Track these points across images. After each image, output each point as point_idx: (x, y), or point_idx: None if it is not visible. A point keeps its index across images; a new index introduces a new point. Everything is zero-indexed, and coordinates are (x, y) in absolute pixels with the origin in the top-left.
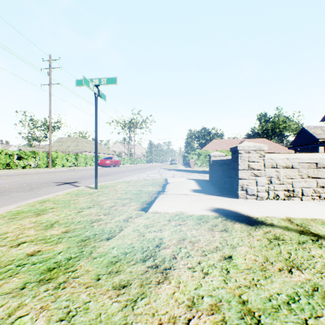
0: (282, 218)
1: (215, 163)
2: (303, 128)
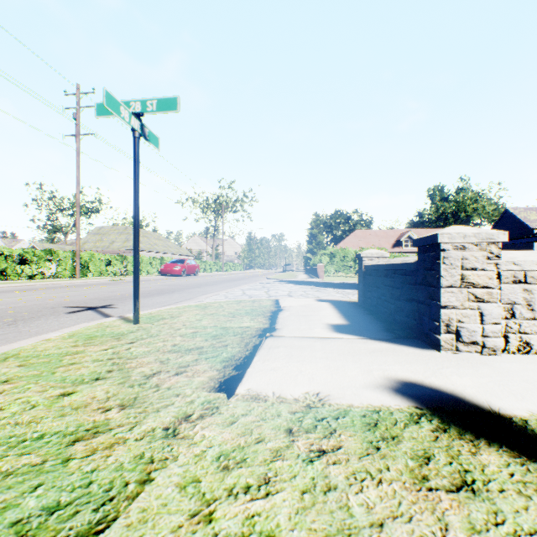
0: None
1: (372, 271)
2: (507, 211)
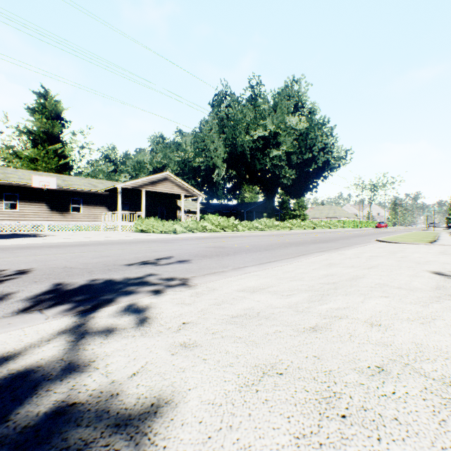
0: None
1: None
2: None
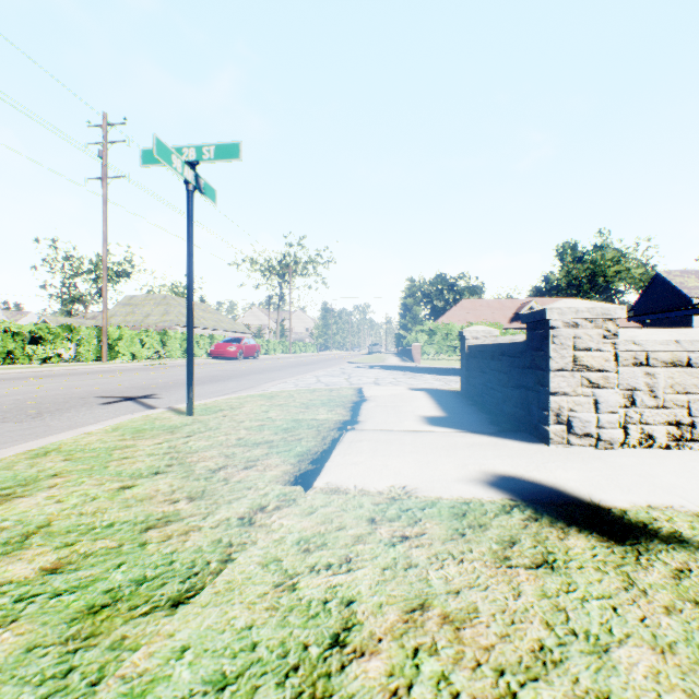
0: (696, 513)
1: (477, 353)
2: (658, 275)
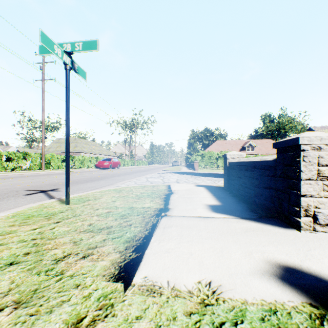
0: None
1: (235, 166)
2: (310, 129)
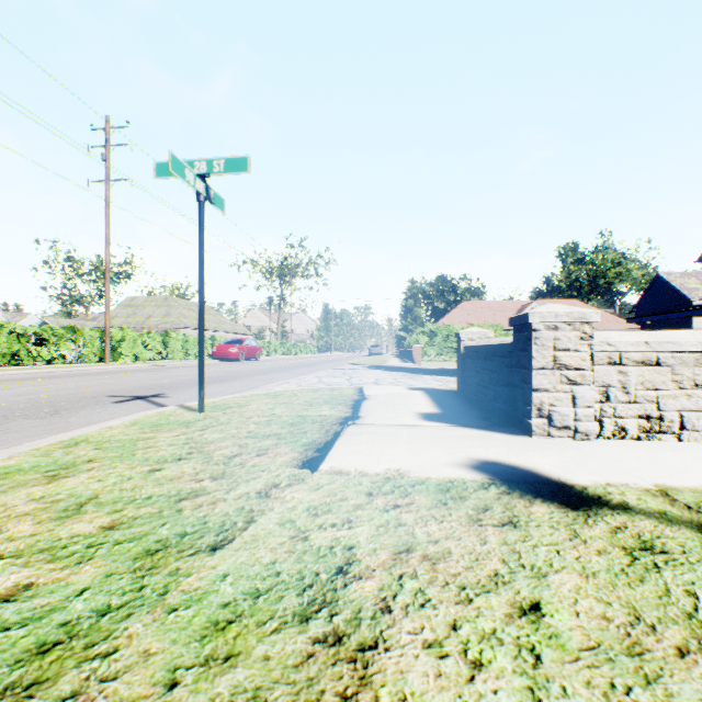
0: (645, 489)
1: (472, 354)
2: (658, 277)
